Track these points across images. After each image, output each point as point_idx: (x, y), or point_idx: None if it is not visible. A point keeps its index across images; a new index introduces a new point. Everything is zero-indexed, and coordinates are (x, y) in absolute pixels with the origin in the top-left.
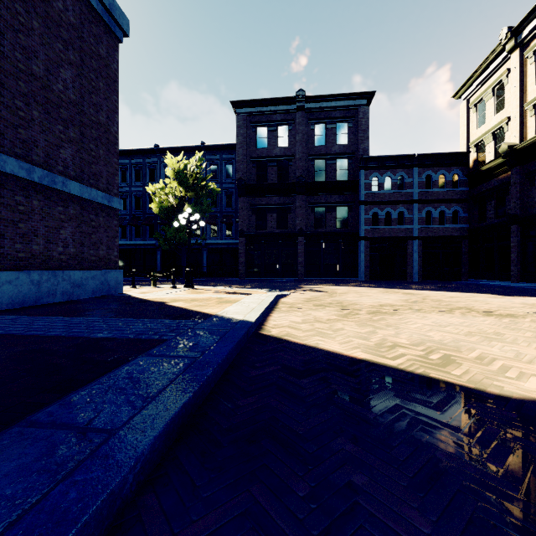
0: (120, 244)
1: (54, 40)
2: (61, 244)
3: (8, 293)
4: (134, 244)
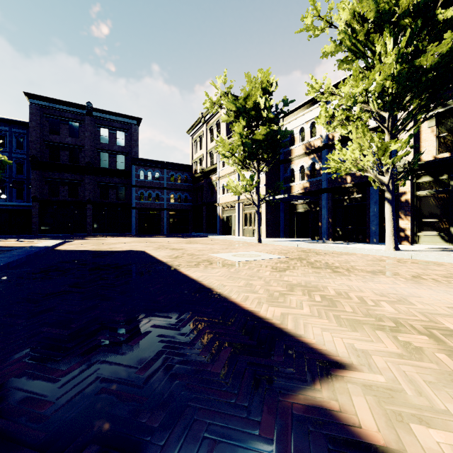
0: None
1: None
2: None
3: None
4: None
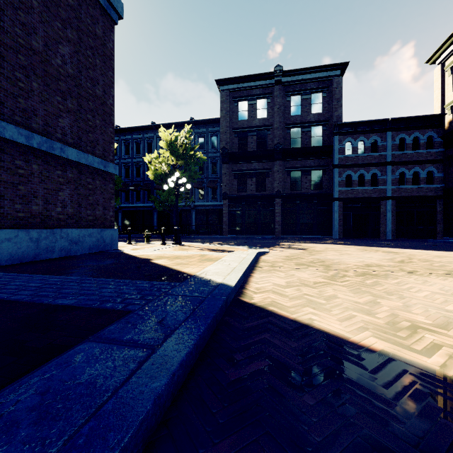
0: (124, 207)
1: (52, 19)
2: (60, 205)
3: (8, 250)
4: (135, 207)
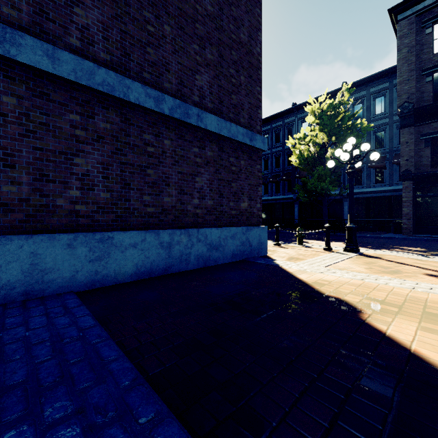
0: (263, 200)
1: None
2: (196, 195)
3: (133, 260)
4: (274, 199)
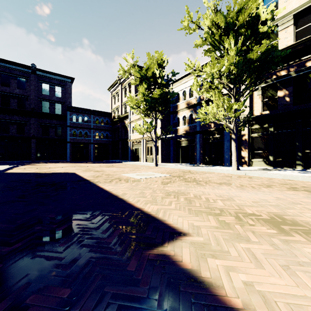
0: None
1: None
2: None
3: None
4: None
